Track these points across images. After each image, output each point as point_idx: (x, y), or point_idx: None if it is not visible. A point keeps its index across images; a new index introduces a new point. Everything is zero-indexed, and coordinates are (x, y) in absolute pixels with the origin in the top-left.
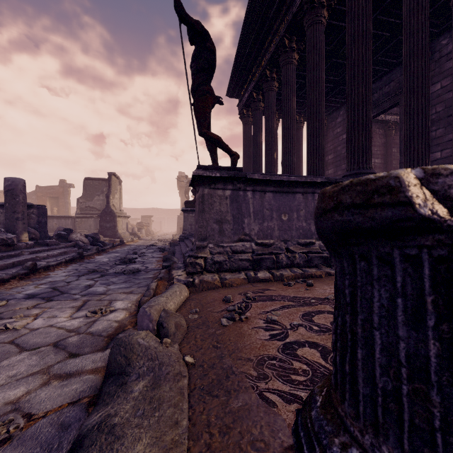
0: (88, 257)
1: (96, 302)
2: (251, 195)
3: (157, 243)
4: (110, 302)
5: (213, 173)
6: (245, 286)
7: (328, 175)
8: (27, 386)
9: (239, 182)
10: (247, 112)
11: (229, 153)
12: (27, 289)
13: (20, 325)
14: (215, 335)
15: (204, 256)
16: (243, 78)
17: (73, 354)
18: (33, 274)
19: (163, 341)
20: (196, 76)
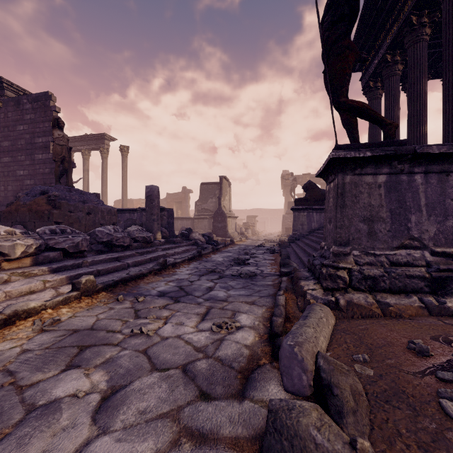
0: (205, 255)
1: (219, 311)
2: (422, 180)
3: (265, 243)
4: (234, 314)
5: (360, 152)
6: (429, 321)
7: None
8: (155, 440)
9: (401, 161)
10: (374, 83)
11: (380, 124)
12: (159, 286)
13: (152, 331)
14: (449, 445)
15: (347, 267)
16: (371, 42)
17: (204, 393)
18: (164, 270)
19: (357, 446)
20: (330, 31)
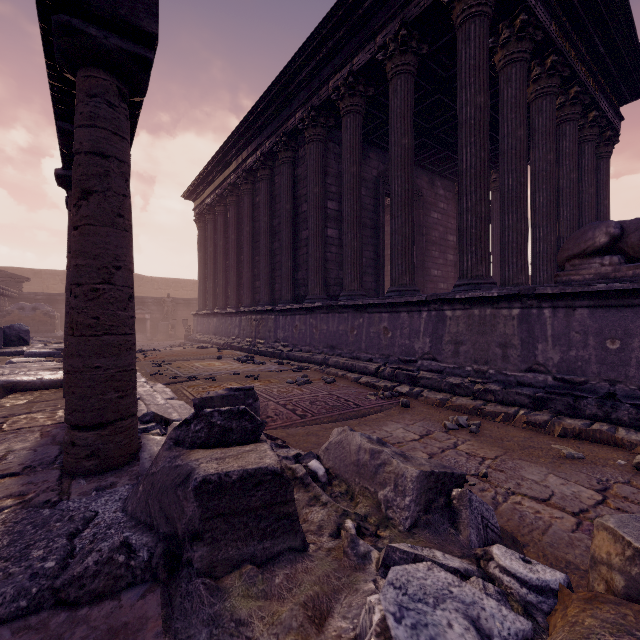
0: None
1: None
2: None
3: None
4: None
5: None
6: None
7: (326, 237)
8: None
9: None
10: None
11: None
12: None
13: None
14: None
15: None
16: None
17: None
18: None
19: None
20: None
